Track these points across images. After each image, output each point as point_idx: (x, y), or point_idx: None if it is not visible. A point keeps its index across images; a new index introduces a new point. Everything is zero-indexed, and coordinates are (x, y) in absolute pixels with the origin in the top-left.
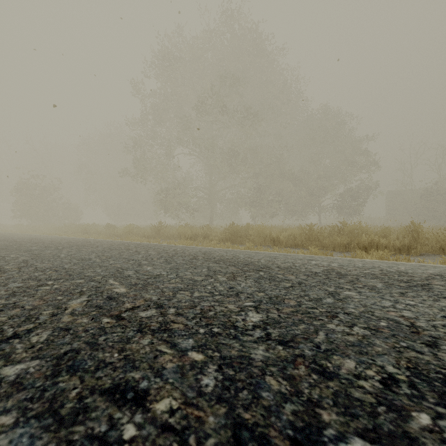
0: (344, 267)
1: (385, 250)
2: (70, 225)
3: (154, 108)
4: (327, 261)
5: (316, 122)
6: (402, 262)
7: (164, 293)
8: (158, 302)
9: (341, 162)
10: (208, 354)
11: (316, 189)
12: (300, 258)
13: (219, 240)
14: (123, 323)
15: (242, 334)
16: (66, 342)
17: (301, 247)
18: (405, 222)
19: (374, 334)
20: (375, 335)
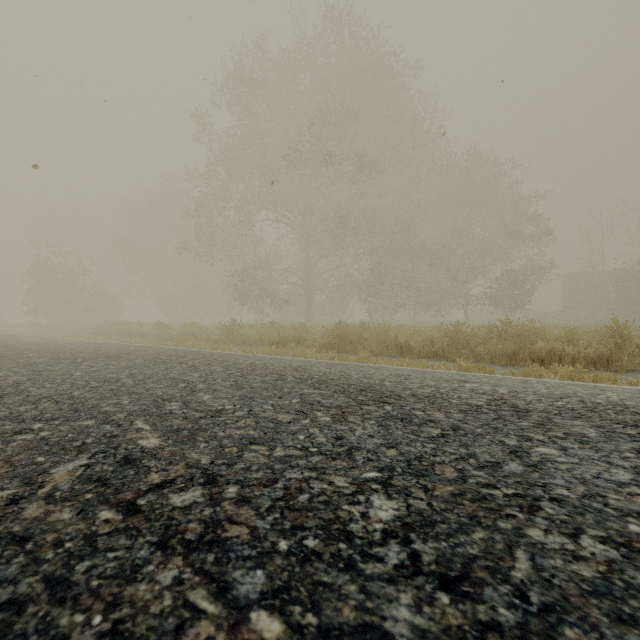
0: (520, 395)
1: (571, 363)
2: (104, 324)
3: (225, 154)
4: (490, 384)
5: (462, 174)
6: (607, 385)
7: (224, 450)
8: (209, 471)
9: (498, 231)
10: (293, 618)
11: (461, 272)
12: (446, 379)
13: (319, 346)
14: (136, 522)
15: (362, 555)
16: (8, 577)
17: (442, 358)
18: (592, 319)
19: (629, 559)
20: (632, 561)
